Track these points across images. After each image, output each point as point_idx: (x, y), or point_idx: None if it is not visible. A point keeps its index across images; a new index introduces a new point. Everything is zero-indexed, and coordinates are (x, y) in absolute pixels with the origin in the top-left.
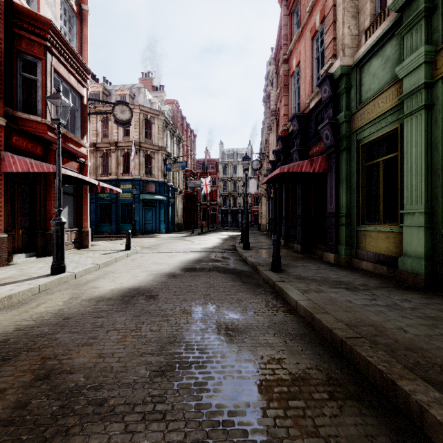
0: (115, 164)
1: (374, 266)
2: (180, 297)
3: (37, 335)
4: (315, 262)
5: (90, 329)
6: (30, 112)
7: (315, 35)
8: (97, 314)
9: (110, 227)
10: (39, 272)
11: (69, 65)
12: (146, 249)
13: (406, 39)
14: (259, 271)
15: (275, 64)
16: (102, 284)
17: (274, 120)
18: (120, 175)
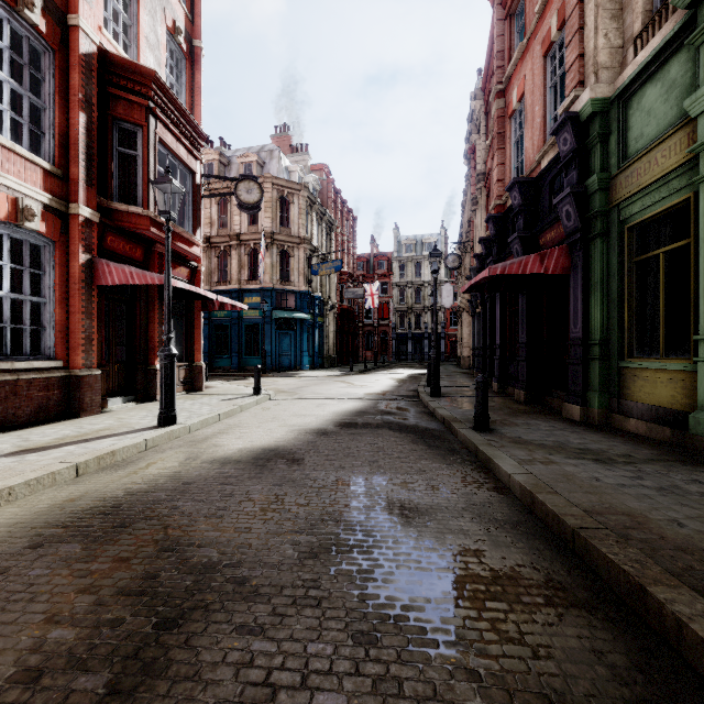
0: (236, 267)
1: (648, 426)
2: (335, 463)
3: (154, 501)
4: (547, 419)
5: (217, 498)
6: (128, 201)
7: (549, 50)
8: (225, 480)
9: (229, 361)
10: (142, 423)
11: (178, 130)
12: (282, 394)
13: (703, 52)
14: (455, 430)
15: (484, 98)
16: (226, 442)
17: (482, 188)
18: (244, 283)
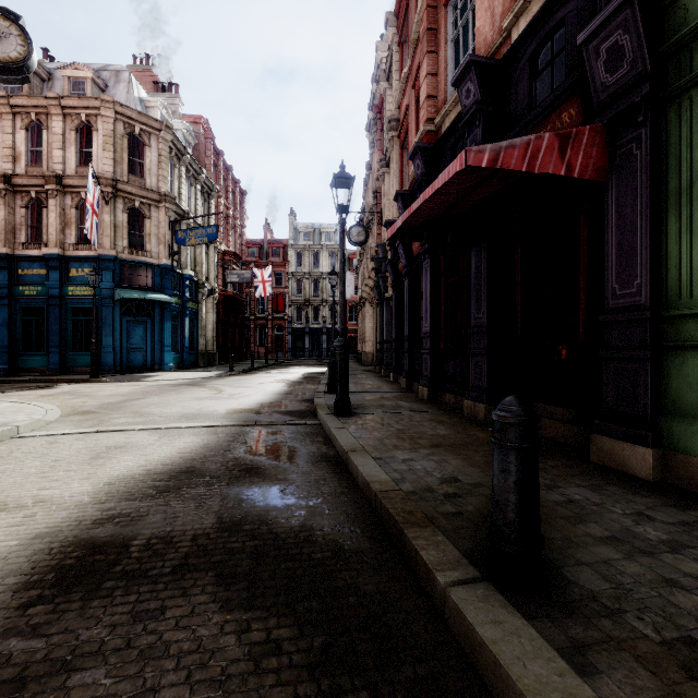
0: (56, 223)
1: None
2: None
3: None
4: (584, 476)
5: None
6: None
7: None
8: None
9: (46, 359)
10: None
11: None
12: (69, 419)
13: None
14: (431, 581)
15: (398, 23)
16: None
17: (395, 138)
18: (70, 247)
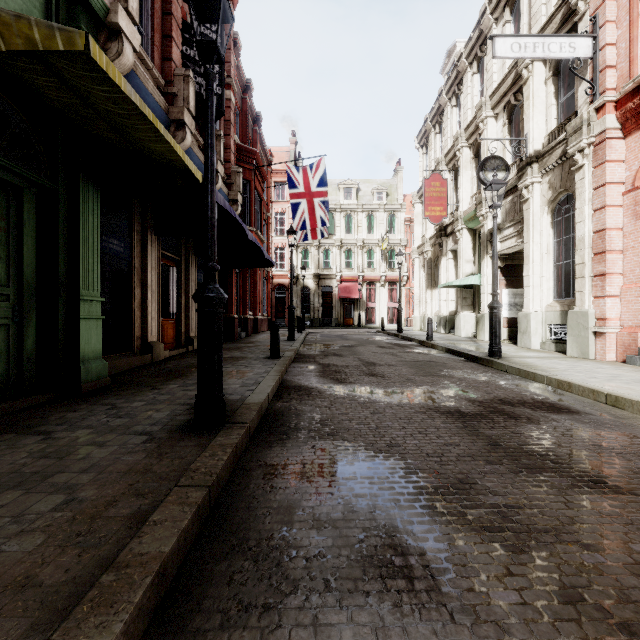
0: None
1: None
2: None
3: None
4: None
5: None
6: None
7: None
8: None
9: None
10: None
11: None
12: None
13: None
14: None
15: None
16: None
17: None
18: None
